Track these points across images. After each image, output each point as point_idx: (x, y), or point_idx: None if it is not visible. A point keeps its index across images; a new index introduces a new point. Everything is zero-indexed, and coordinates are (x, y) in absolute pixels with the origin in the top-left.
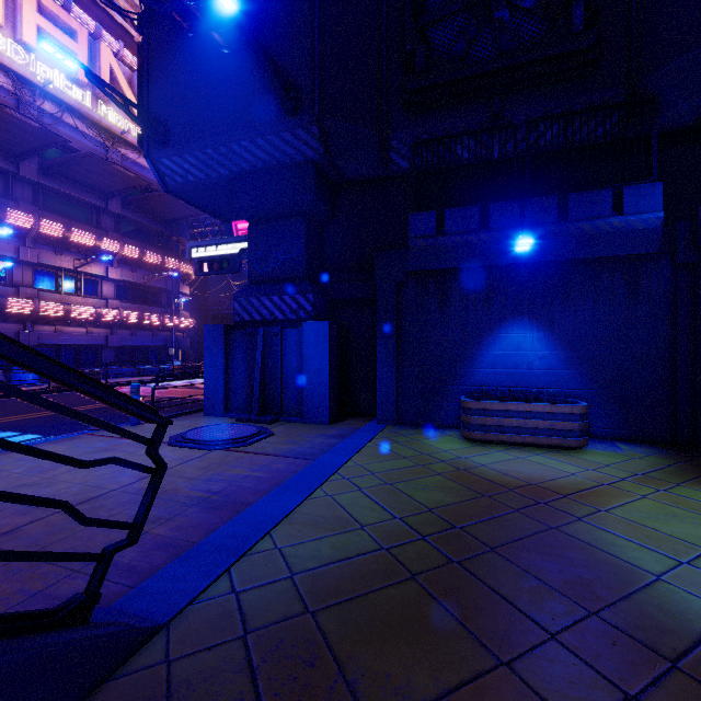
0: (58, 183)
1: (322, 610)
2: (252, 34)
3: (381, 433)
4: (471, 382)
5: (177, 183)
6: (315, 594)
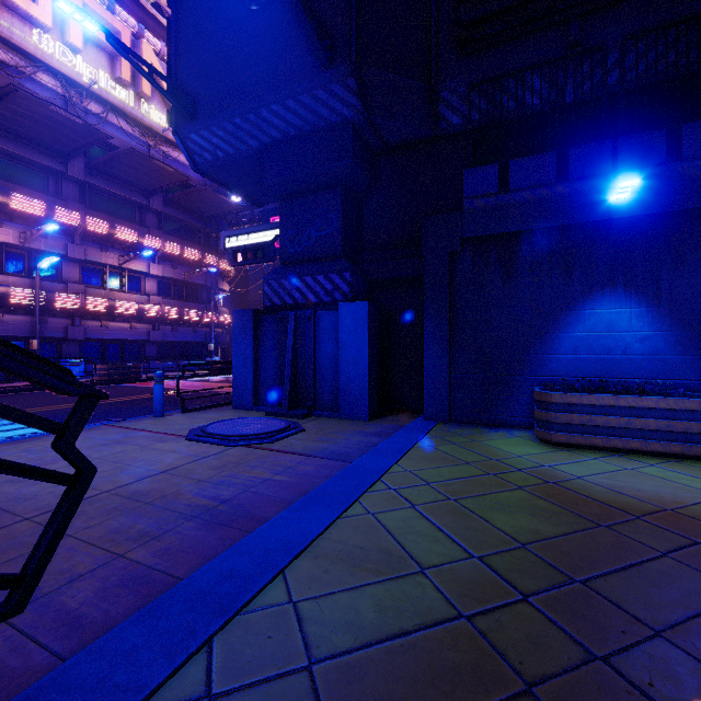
0: (104, 182)
1: None
2: None
3: (432, 431)
4: (545, 372)
5: (207, 161)
6: None
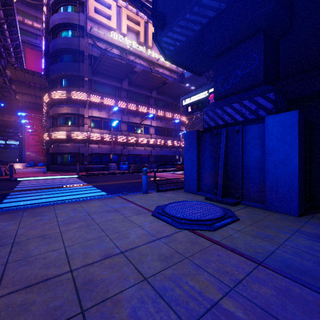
0: (134, 88)
1: None
2: None
3: None
4: None
5: (171, 51)
6: None
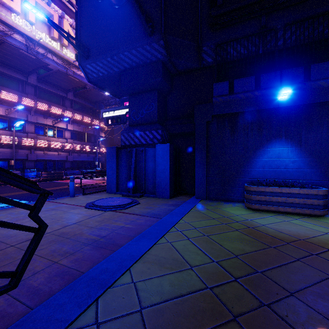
0: (45, 85)
1: None
2: None
3: (198, 204)
4: (249, 176)
5: (94, 77)
6: None
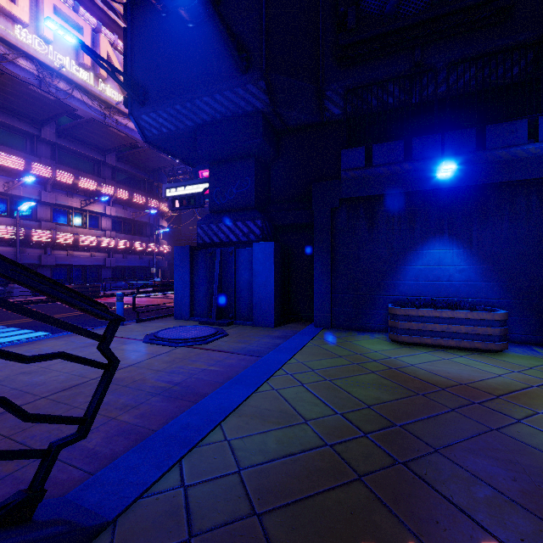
0: (70, 143)
1: (269, 513)
2: (210, 2)
3: (318, 335)
4: (396, 293)
5: (154, 135)
6: (262, 493)
